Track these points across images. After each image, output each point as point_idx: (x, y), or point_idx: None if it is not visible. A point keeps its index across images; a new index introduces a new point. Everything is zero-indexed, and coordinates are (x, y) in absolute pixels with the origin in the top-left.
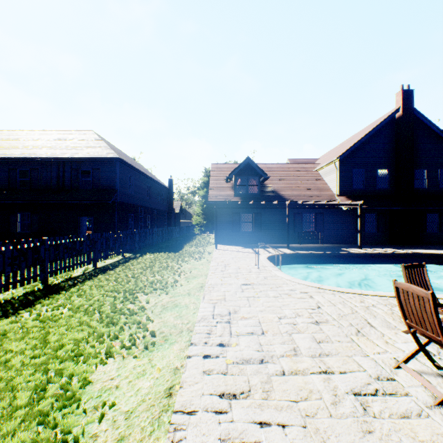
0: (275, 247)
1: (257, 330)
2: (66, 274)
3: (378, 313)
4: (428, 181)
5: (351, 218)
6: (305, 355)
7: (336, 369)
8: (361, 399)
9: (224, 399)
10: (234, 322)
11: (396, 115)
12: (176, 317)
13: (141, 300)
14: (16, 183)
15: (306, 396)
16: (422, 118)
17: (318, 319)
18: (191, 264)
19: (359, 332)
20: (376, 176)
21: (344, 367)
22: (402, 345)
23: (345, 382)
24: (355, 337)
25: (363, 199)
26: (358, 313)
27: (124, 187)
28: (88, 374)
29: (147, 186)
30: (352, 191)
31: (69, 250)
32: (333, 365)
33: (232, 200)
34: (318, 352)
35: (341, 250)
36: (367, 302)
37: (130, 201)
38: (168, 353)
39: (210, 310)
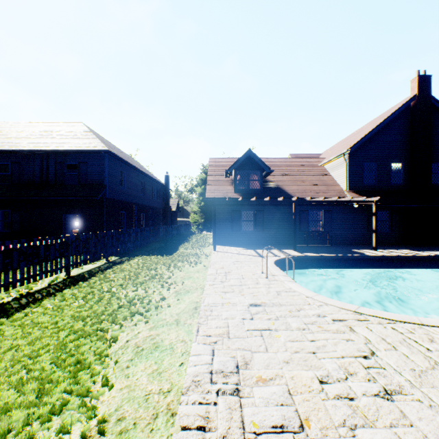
0: (280, 248)
1: (289, 417)
2: (25, 287)
3: None
4: None
5: (362, 216)
6: None
7: None
8: None
9: None
10: (247, 394)
11: (411, 104)
12: (151, 375)
13: (107, 334)
14: None
15: None
16: None
17: (384, 384)
18: (185, 272)
19: None
20: (389, 170)
21: None
22: None
23: None
24: None
25: (375, 195)
26: None
27: (115, 183)
28: None
29: (142, 182)
30: (363, 186)
31: (28, 257)
32: None
33: (231, 196)
34: None
35: (355, 252)
36: None
37: (121, 198)
38: None
39: (206, 360)
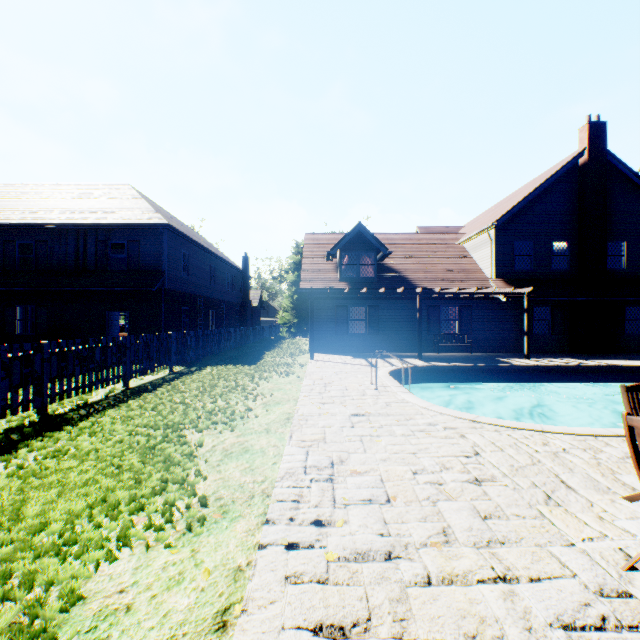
0: (400, 357)
1: (378, 495)
2: (79, 398)
3: (576, 463)
4: (627, 259)
5: (512, 313)
6: (464, 543)
7: (521, 572)
8: (578, 637)
9: (322, 639)
10: (340, 481)
11: (579, 161)
12: (244, 470)
13: (191, 440)
14: (15, 261)
15: (476, 633)
16: (619, 165)
17: (478, 475)
18: (273, 383)
19: (550, 499)
20: (550, 251)
21: (535, 569)
22: (628, 524)
23: (541, 600)
24: (545, 508)
25: (530, 285)
26: (543, 463)
27: (176, 268)
28: (80, 583)
29: (211, 267)
30: (514, 273)
31: (83, 361)
32: (515, 564)
33: (335, 287)
34: (485, 538)
35: (499, 361)
36: (554, 444)
37: (184, 289)
38: (226, 538)
39: (300, 458)
